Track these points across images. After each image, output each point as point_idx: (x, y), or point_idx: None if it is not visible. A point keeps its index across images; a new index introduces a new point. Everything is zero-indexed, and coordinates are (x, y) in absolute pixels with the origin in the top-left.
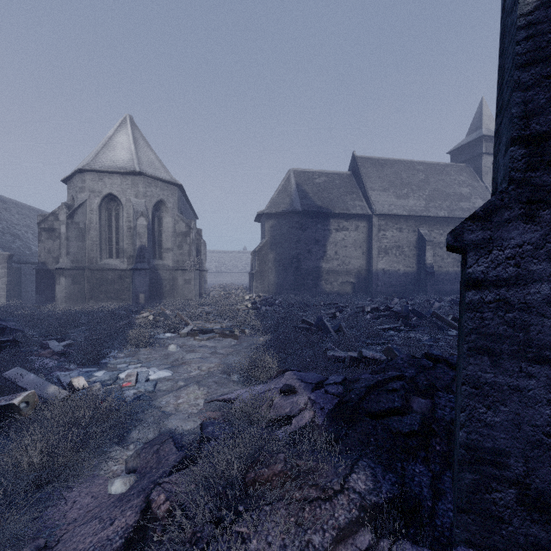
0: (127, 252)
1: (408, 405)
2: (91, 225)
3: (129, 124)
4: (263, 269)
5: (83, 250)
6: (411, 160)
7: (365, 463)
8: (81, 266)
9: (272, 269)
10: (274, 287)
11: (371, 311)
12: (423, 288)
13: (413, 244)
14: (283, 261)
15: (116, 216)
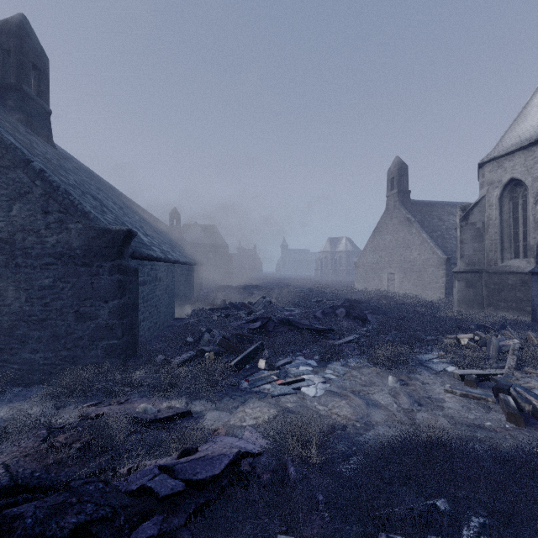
0: (534, 249)
1: None
2: (489, 222)
3: None
4: None
5: (480, 251)
6: None
7: (3, 481)
8: (477, 269)
9: None
10: None
11: None
12: None
13: None
14: None
15: (523, 204)
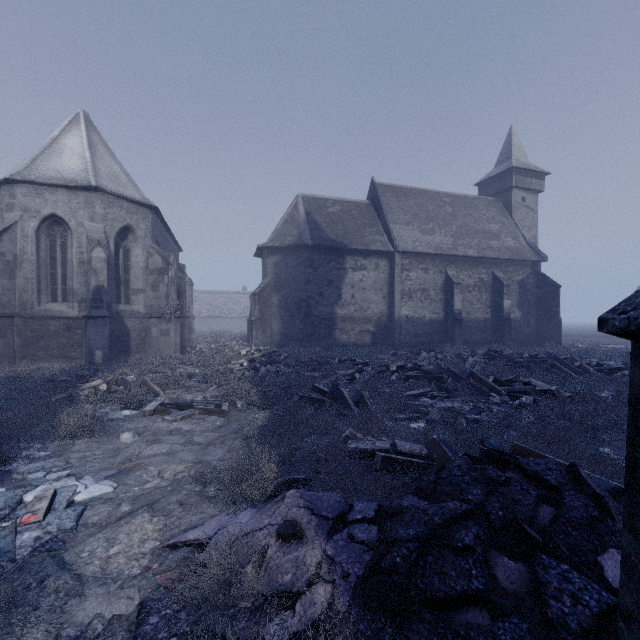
0: (79, 294)
1: (489, 574)
2: (24, 256)
3: (83, 123)
4: (265, 316)
5: (11, 290)
6: (436, 191)
7: None
8: (8, 313)
9: (276, 316)
10: (278, 337)
11: (397, 370)
12: (450, 338)
13: (440, 286)
14: (290, 305)
15: (63, 245)
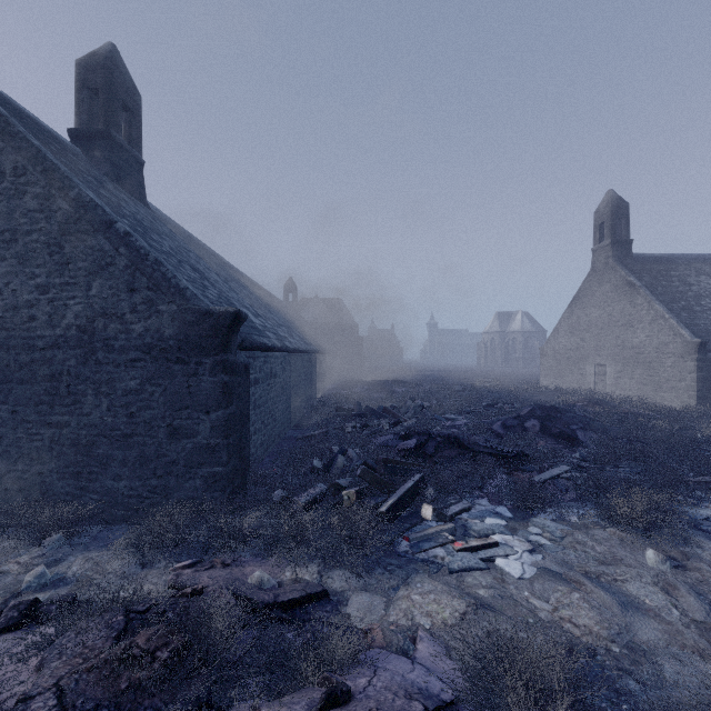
0: None
1: None
2: None
3: None
4: None
5: None
6: None
7: None
8: None
9: None
10: None
11: None
12: None
13: None
14: None
15: None
